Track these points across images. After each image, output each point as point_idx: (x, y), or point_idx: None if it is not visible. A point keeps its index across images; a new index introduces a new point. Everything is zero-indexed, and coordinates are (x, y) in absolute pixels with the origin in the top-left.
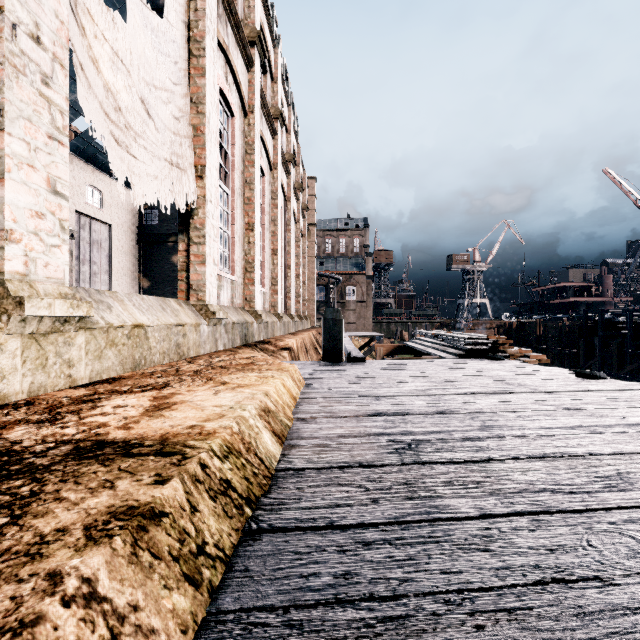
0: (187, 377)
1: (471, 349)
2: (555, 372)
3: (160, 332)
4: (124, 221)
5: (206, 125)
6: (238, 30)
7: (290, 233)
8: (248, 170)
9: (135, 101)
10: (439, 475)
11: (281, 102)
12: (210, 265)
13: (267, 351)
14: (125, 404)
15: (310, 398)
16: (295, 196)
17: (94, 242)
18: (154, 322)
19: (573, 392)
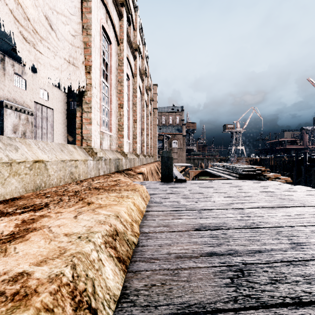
0: (66, 197)
1: (246, 174)
2: (304, 189)
3: (57, 165)
4: (59, 107)
5: (92, 42)
6: None
7: (143, 112)
8: (120, 75)
9: (40, 16)
10: None
11: (139, 42)
12: (95, 125)
13: (130, 175)
14: None
15: (153, 211)
16: (146, 93)
17: (44, 117)
18: (52, 158)
19: None
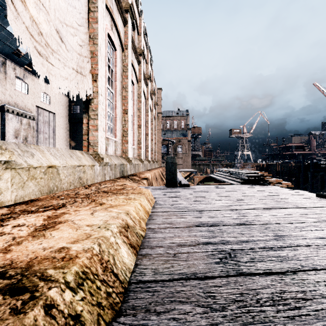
0: (79, 199)
1: (249, 179)
2: (302, 193)
3: (67, 170)
4: (61, 111)
5: (98, 51)
6: (118, 2)
7: (148, 117)
8: (124, 80)
9: (52, 30)
10: (261, 289)
11: (143, 46)
12: (101, 131)
13: (134, 180)
14: (23, 223)
15: (157, 212)
16: (150, 97)
17: (45, 122)
18: (63, 164)
19: (321, 207)
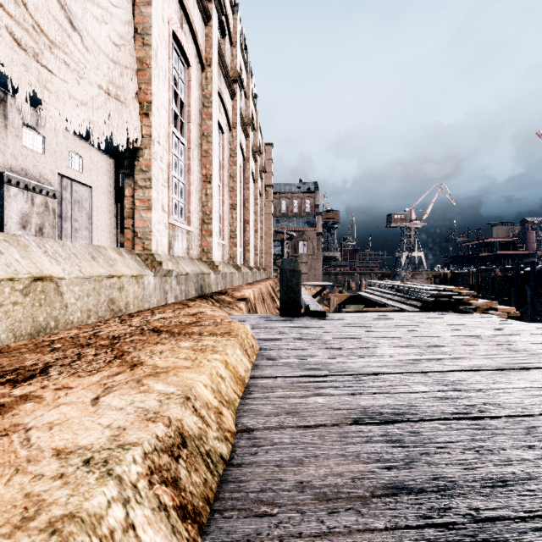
0: (91, 351)
1: (436, 301)
2: None
3: (82, 285)
4: (103, 183)
5: (152, 58)
6: None
7: (249, 191)
8: (205, 123)
9: (50, 2)
10: None
11: (240, 68)
12: (158, 211)
13: (223, 302)
14: None
15: (264, 377)
16: (253, 158)
17: (75, 202)
18: (72, 273)
19: None
